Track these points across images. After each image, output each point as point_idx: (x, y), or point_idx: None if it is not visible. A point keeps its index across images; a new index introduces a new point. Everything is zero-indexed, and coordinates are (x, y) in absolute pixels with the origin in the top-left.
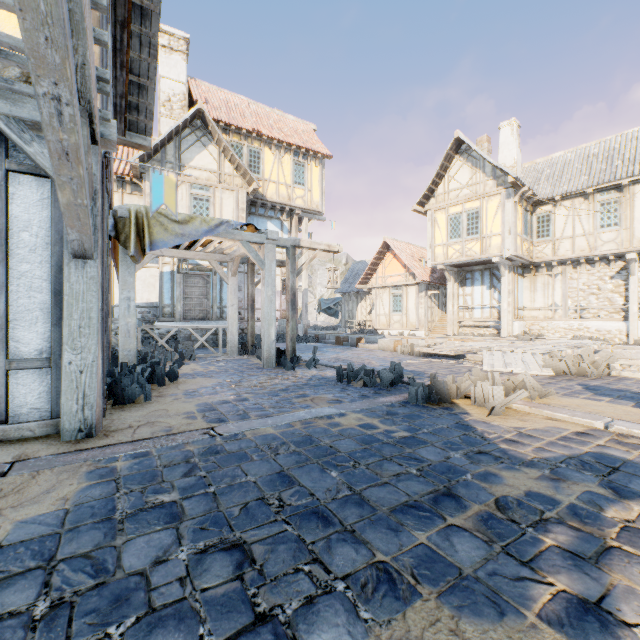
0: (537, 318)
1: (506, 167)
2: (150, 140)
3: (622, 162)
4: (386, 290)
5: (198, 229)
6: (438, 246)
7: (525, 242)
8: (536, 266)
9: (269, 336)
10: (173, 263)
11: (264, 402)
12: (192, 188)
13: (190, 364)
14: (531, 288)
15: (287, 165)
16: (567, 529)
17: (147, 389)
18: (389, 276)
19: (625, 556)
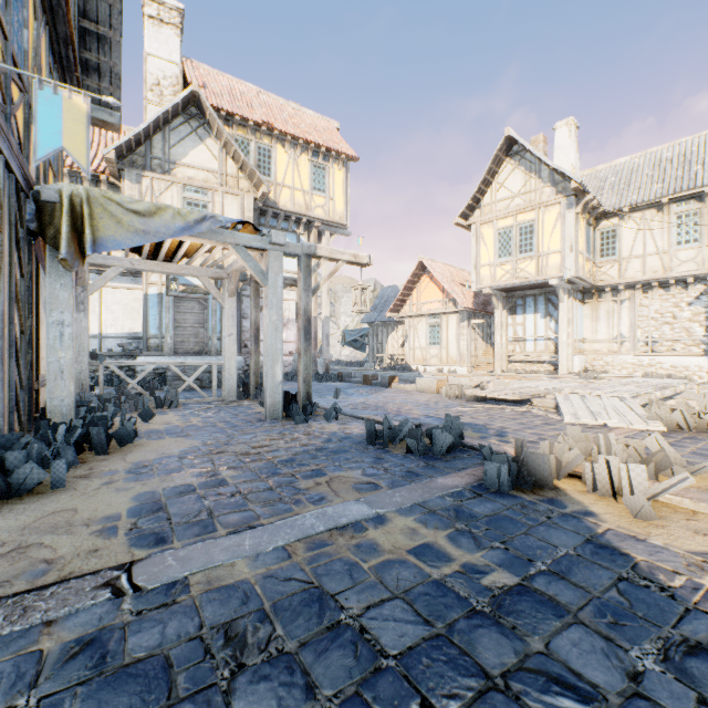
0: (600, 352)
1: None
2: (118, 116)
3: (702, 167)
4: (422, 319)
5: (169, 225)
6: (484, 266)
7: (587, 262)
8: (599, 291)
9: (274, 376)
10: (161, 283)
11: (250, 489)
12: (185, 190)
13: (167, 414)
14: (593, 316)
15: (304, 167)
16: None
17: (58, 468)
18: (425, 303)
19: None
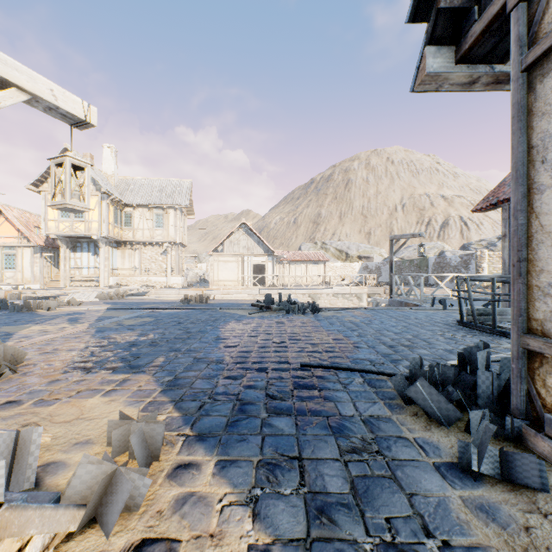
0: (126, 275)
1: (108, 175)
2: None
3: (166, 195)
4: None
5: None
6: (52, 220)
7: (117, 228)
8: (125, 243)
9: None
10: None
11: None
12: None
13: None
14: (123, 256)
15: None
16: (48, 319)
17: None
18: (1, 237)
19: (57, 319)
